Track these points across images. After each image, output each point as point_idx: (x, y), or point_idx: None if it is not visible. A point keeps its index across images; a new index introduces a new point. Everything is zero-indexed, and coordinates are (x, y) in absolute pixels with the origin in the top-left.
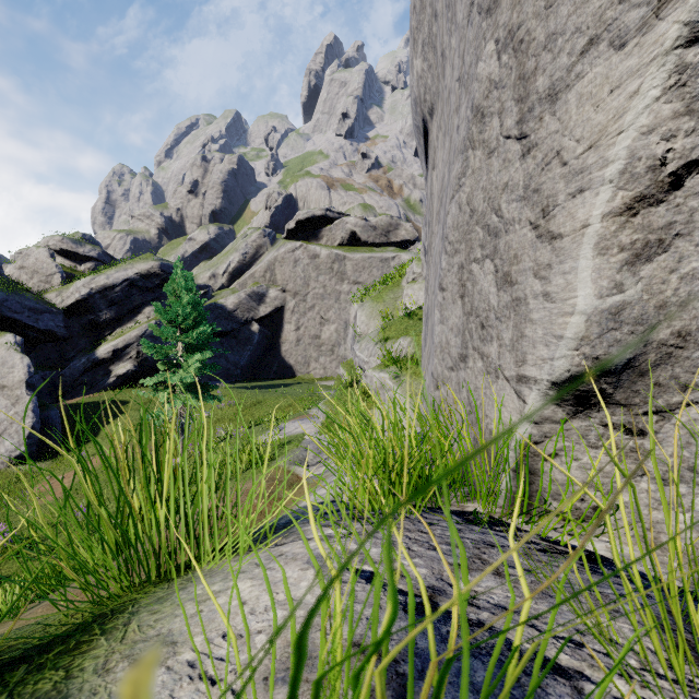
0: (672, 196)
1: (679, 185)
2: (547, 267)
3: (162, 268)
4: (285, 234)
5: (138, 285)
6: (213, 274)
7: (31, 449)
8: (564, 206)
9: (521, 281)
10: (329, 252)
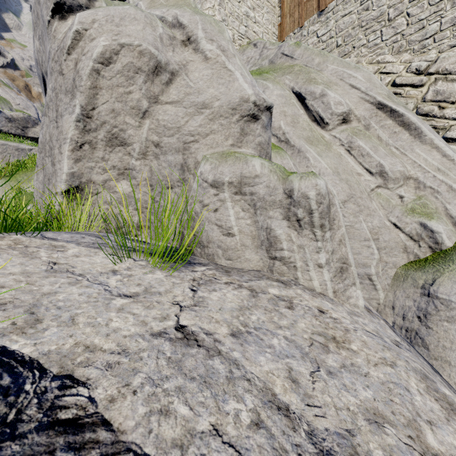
0: (81, 150)
1: (82, 148)
2: (61, 161)
3: None
4: None
5: None
6: None
7: None
8: (63, 146)
9: (56, 164)
10: None
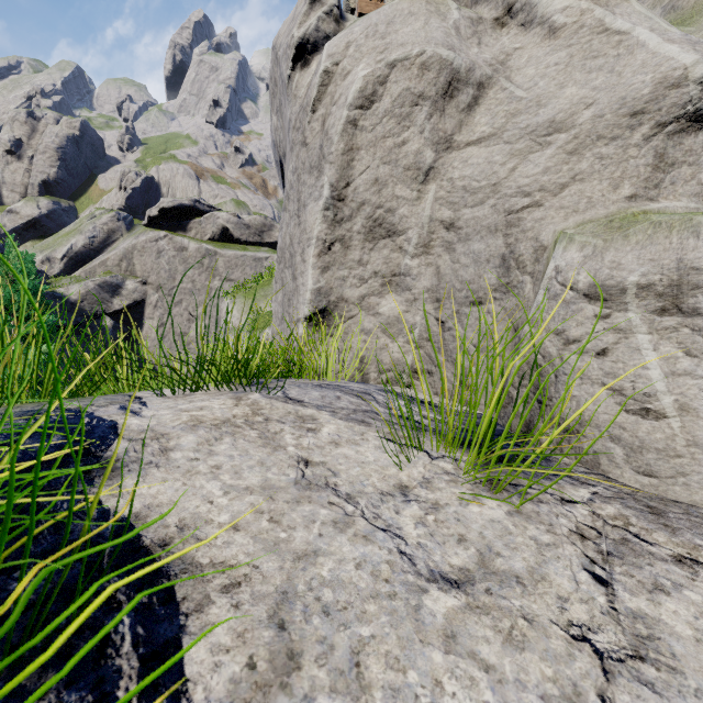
0: (329, 252)
1: (330, 249)
2: (303, 273)
3: None
4: (146, 221)
5: None
6: (47, 258)
7: None
8: (306, 250)
9: (298, 278)
10: (198, 246)
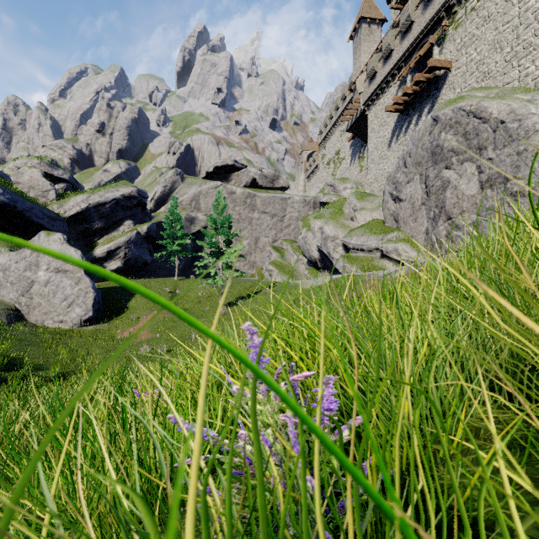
0: None
1: None
2: None
3: (138, 192)
4: (204, 175)
5: (121, 204)
6: None
7: (94, 314)
8: None
9: None
10: (243, 191)
